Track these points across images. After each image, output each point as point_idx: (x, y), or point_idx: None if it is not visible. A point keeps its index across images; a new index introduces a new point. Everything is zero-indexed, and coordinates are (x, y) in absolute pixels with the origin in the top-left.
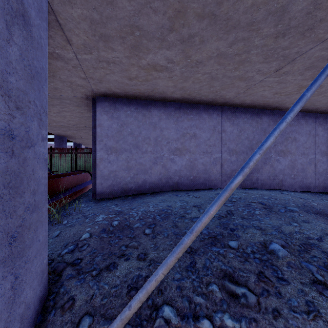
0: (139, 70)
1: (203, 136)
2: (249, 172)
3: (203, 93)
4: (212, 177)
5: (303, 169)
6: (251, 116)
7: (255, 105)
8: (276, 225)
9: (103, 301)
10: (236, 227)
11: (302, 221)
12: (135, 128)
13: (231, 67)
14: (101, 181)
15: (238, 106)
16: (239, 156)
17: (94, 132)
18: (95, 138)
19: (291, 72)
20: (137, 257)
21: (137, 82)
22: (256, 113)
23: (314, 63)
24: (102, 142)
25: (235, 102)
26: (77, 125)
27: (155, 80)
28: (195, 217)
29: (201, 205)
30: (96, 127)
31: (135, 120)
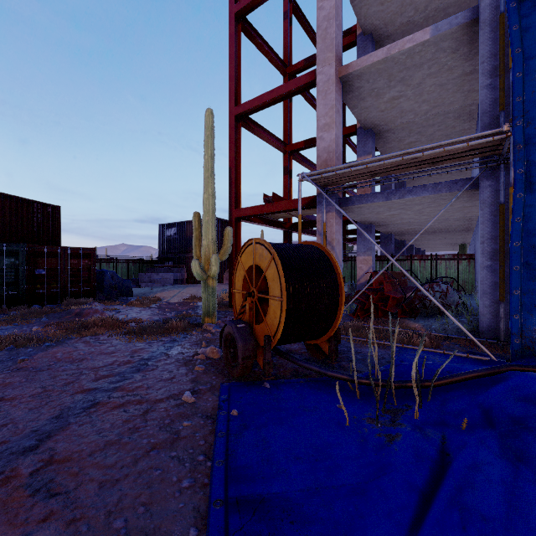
0: None
1: None
2: None
3: None
4: None
5: None
6: None
7: None
8: None
9: None
10: None
11: None
12: None
13: None
14: None
15: None
16: None
17: None
18: None
19: None
20: None
21: None
22: None
23: None
24: None
25: None
26: (435, 231)
27: None
28: None
29: None
30: None
31: None
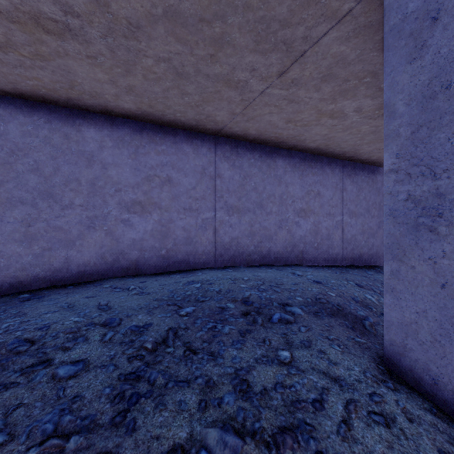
0: (4, 24)
1: (184, 182)
2: (258, 241)
3: (174, 106)
4: (201, 249)
5: (329, 235)
6: (260, 156)
7: (266, 140)
8: (245, 367)
9: None
10: (151, 387)
11: (300, 344)
12: (46, 160)
13: (204, 53)
14: None
15: (241, 139)
16: (242, 216)
17: None
18: None
19: (302, 81)
20: None
21: (22, 59)
22: (268, 152)
23: (332, 68)
24: None
25: (234, 131)
26: None
27: (60, 59)
28: (74, 361)
29: (125, 317)
30: None
31: (46, 143)
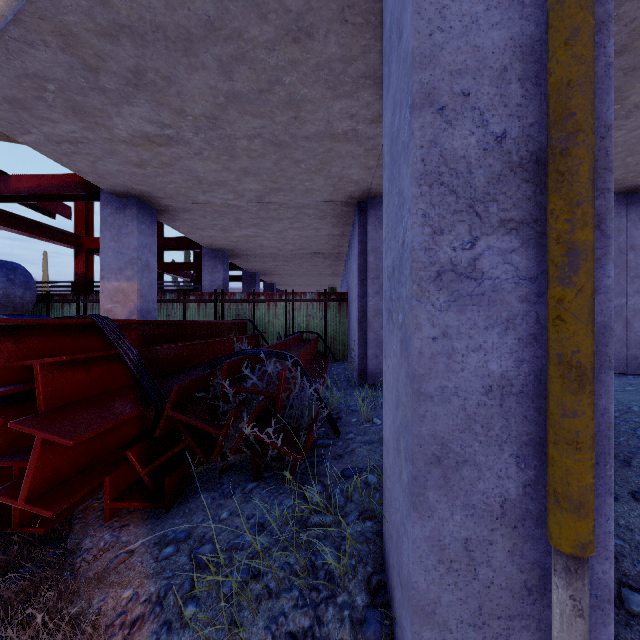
0: None
1: None
2: None
3: None
4: None
5: None
6: None
7: None
8: None
9: (639, 567)
10: None
11: None
12: None
13: None
14: (375, 352)
15: None
16: None
17: (361, 263)
18: (362, 274)
19: None
20: (633, 496)
21: None
22: None
23: None
24: (377, 281)
25: None
26: (292, 252)
27: None
28: None
29: None
30: (364, 254)
31: None
